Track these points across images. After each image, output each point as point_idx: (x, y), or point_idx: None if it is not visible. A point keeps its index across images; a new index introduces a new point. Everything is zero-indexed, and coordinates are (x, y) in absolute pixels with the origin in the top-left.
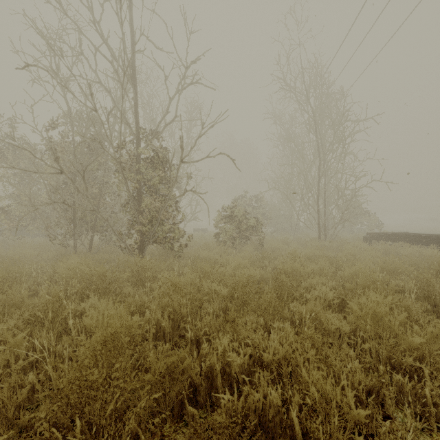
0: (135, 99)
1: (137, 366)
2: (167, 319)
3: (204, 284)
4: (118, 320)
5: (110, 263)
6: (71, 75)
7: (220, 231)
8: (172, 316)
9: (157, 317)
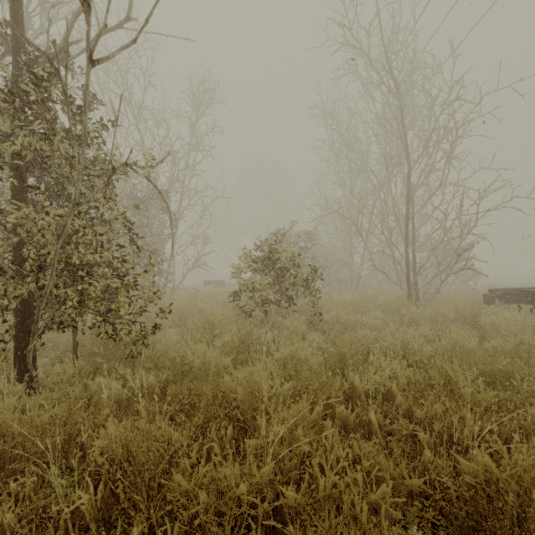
0: None
1: None
2: None
3: None
4: None
5: None
6: None
7: (240, 288)
8: None
9: None
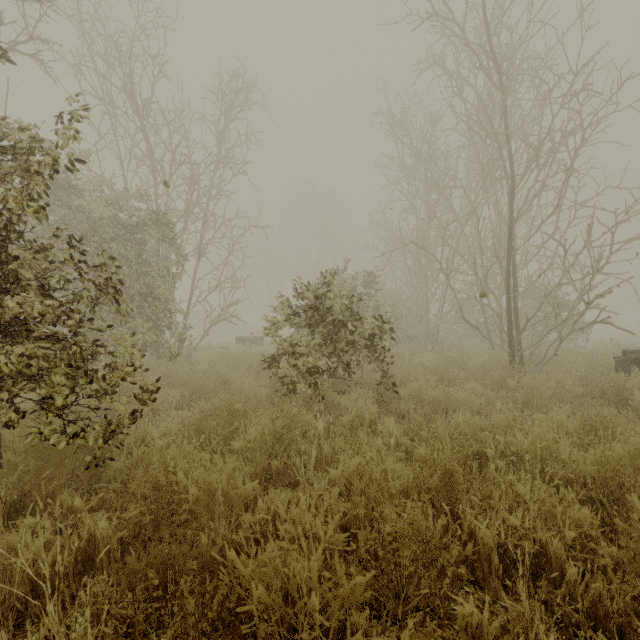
0: None
1: None
2: None
3: None
4: None
5: None
6: None
7: (279, 351)
8: None
9: None
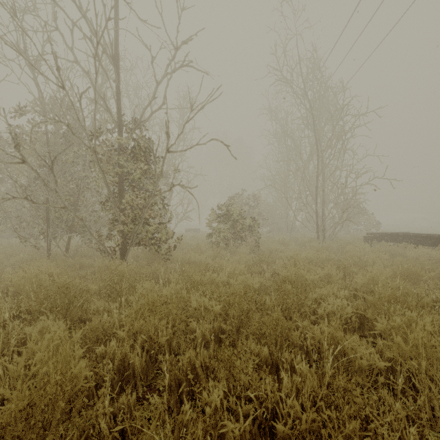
0: (117, 82)
1: (83, 438)
2: (139, 351)
3: (192, 298)
4: (80, 347)
5: (86, 269)
6: (42, 54)
7: (213, 231)
8: (147, 346)
9: (125, 349)
